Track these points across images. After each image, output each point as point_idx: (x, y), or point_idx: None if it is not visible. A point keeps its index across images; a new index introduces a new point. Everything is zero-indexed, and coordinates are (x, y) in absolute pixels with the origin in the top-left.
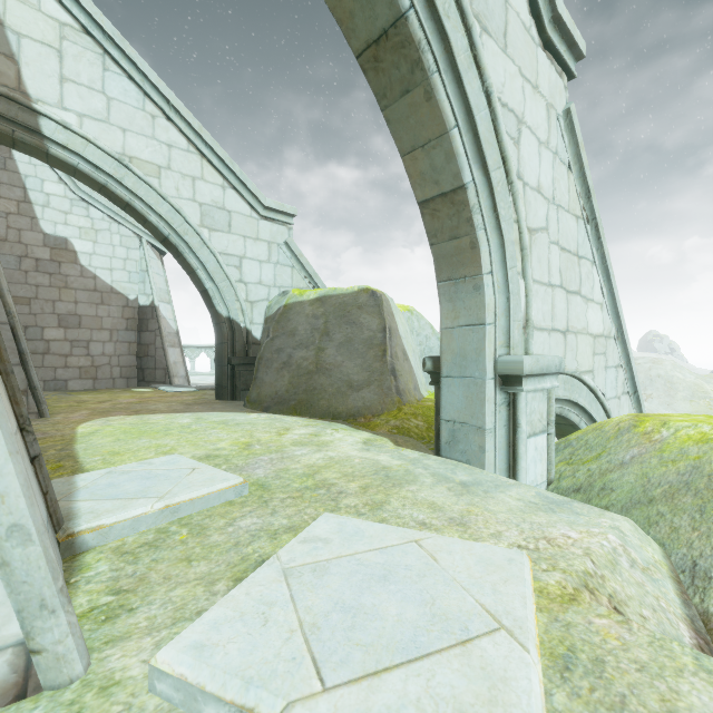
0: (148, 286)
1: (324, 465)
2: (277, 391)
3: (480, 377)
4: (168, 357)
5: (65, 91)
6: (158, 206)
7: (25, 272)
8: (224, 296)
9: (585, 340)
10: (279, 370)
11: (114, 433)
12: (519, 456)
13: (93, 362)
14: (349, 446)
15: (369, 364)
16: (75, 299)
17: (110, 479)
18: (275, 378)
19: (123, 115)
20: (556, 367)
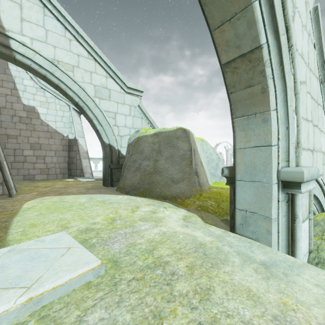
0: (73, 129)
1: (160, 240)
2: (133, 183)
3: (267, 182)
4: (82, 163)
5: (23, 26)
6: (72, 86)
7: (14, 123)
8: (107, 133)
9: (320, 155)
10: (134, 171)
11: (41, 209)
12: (297, 238)
13: (46, 166)
14: (174, 222)
15: (183, 169)
16: (38, 136)
17: (5, 259)
18: (132, 176)
19: (54, 39)
20: (316, 174)
